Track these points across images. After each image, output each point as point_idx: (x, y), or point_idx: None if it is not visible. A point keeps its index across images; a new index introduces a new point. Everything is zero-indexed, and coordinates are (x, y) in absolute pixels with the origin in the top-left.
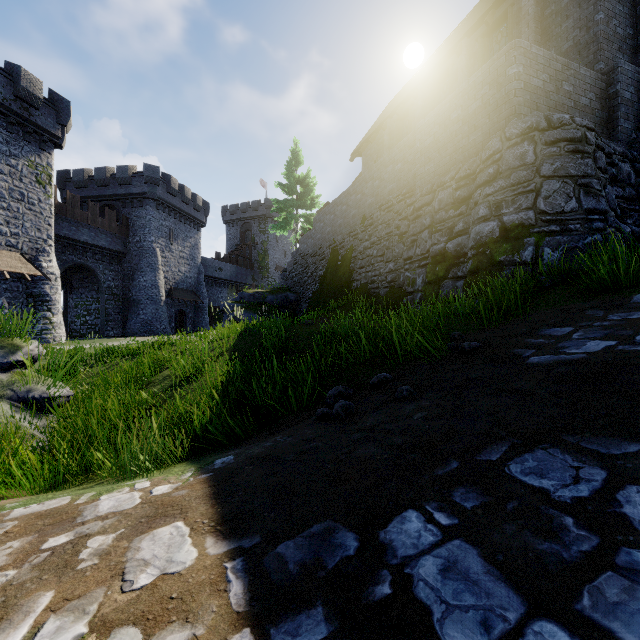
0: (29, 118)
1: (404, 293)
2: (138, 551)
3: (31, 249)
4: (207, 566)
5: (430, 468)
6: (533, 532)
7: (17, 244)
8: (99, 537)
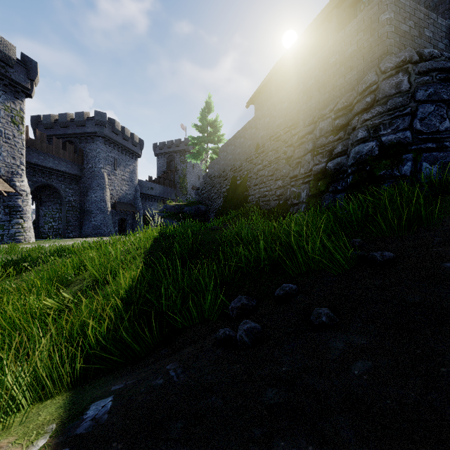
0: (5, 74)
1: (290, 204)
2: None
3: (7, 172)
4: None
5: None
6: None
7: None
8: None
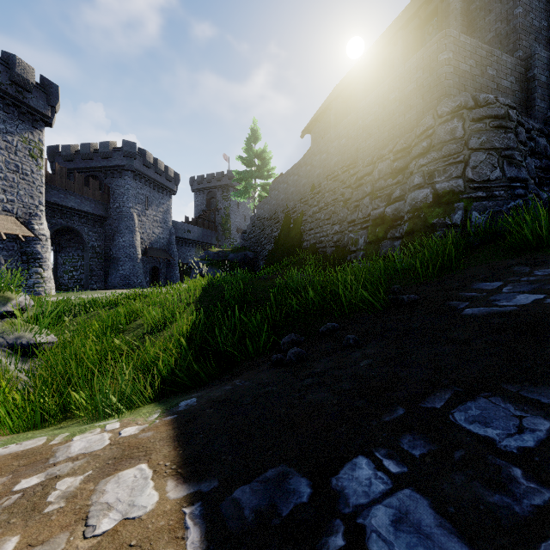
0: (23, 100)
1: (348, 252)
2: (103, 494)
3: (25, 214)
4: (167, 511)
5: (378, 414)
6: (482, 483)
7: (12, 209)
8: (68, 479)
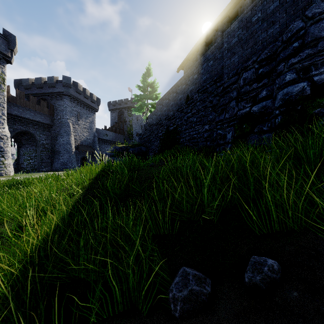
0: None
1: (217, 144)
2: None
3: None
4: None
5: None
6: None
7: None
8: None
